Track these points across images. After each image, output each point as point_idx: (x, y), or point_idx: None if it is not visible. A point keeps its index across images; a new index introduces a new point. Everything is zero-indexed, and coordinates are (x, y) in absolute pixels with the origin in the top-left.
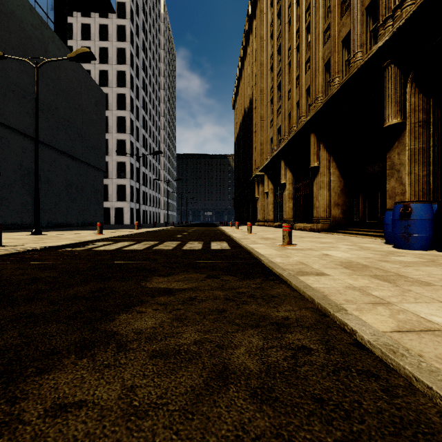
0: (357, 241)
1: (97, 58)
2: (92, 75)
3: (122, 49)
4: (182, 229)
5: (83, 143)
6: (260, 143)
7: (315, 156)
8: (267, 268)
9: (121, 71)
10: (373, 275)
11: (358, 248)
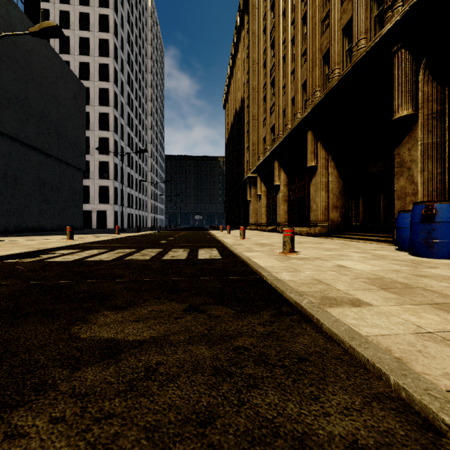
0: (364, 247)
1: (76, 49)
2: (72, 67)
3: (105, 40)
4: (169, 234)
5: (58, 139)
6: (252, 143)
7: (313, 155)
8: (274, 290)
9: (104, 64)
10: (432, 303)
11: (373, 257)
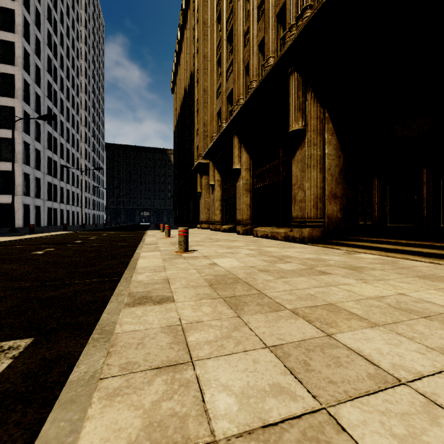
0: None
1: None
2: None
3: None
4: (74, 237)
5: None
6: (203, 123)
7: (299, 112)
8: None
9: (8, 9)
10: None
11: None
